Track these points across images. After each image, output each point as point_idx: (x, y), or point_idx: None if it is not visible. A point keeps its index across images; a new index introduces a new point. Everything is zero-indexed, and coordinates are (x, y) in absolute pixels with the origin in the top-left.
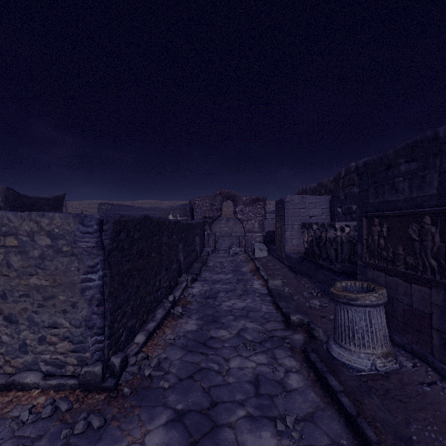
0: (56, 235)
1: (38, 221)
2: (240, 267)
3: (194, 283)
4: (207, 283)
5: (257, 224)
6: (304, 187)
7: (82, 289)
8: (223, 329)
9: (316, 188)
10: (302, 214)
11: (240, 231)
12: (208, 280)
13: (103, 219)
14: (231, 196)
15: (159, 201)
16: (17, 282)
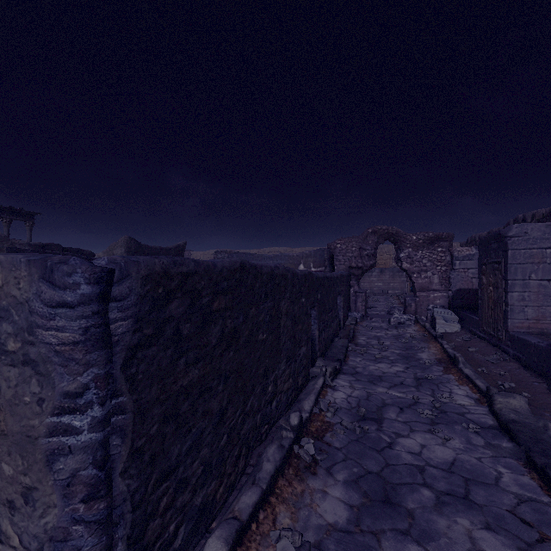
0: None
1: None
2: (415, 350)
3: (336, 379)
4: (359, 382)
5: (437, 278)
6: (521, 216)
7: (50, 452)
8: (415, 544)
9: (548, 215)
10: (549, 260)
11: (400, 287)
12: (360, 373)
13: (113, 269)
14: (392, 234)
15: (289, 248)
16: None
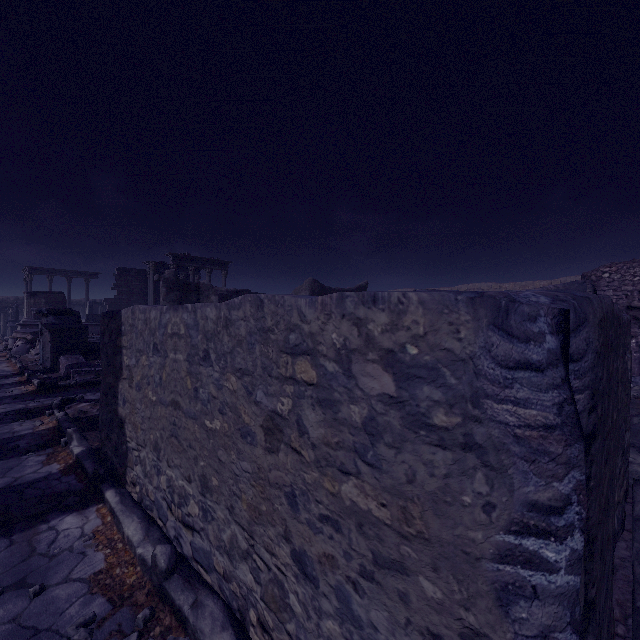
0: (409, 367)
1: (360, 318)
2: None
3: None
4: None
5: None
6: None
7: (500, 586)
8: None
9: None
10: None
11: None
12: None
13: (566, 311)
14: None
15: (496, 284)
16: (316, 478)
